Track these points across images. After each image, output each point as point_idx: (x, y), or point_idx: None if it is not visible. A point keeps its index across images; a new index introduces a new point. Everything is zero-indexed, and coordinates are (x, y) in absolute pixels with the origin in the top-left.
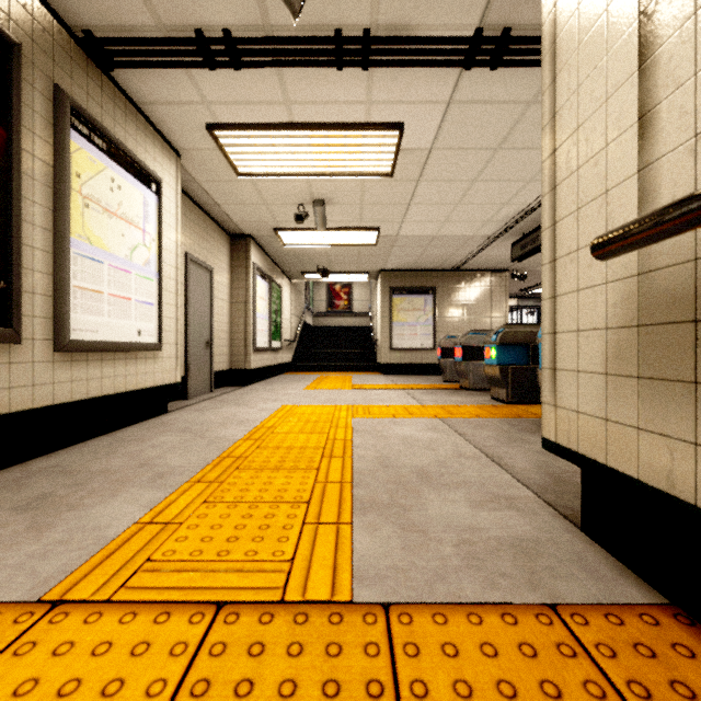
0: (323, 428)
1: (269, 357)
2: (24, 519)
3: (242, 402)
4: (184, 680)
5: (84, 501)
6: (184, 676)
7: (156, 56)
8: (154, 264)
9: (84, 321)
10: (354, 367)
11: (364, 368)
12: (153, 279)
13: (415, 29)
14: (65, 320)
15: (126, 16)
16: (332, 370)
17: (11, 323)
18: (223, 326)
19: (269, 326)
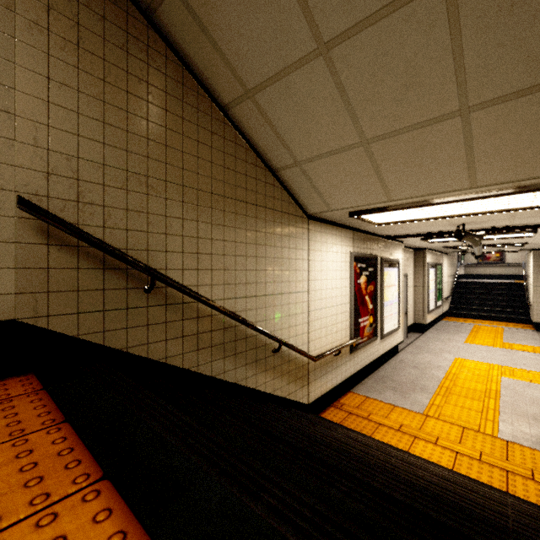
0: (483, 381)
1: (435, 313)
2: (398, 393)
3: (429, 350)
4: (462, 434)
5: (407, 392)
6: (462, 434)
7: (409, 237)
8: (397, 296)
9: (384, 327)
10: (505, 318)
11: (516, 320)
12: (397, 302)
13: (535, 223)
14: (382, 329)
15: (403, 233)
16: (484, 319)
17: (376, 335)
18: (411, 301)
19: (435, 294)
